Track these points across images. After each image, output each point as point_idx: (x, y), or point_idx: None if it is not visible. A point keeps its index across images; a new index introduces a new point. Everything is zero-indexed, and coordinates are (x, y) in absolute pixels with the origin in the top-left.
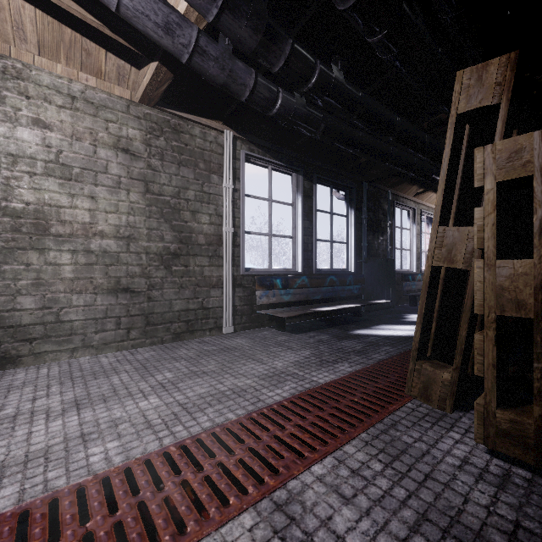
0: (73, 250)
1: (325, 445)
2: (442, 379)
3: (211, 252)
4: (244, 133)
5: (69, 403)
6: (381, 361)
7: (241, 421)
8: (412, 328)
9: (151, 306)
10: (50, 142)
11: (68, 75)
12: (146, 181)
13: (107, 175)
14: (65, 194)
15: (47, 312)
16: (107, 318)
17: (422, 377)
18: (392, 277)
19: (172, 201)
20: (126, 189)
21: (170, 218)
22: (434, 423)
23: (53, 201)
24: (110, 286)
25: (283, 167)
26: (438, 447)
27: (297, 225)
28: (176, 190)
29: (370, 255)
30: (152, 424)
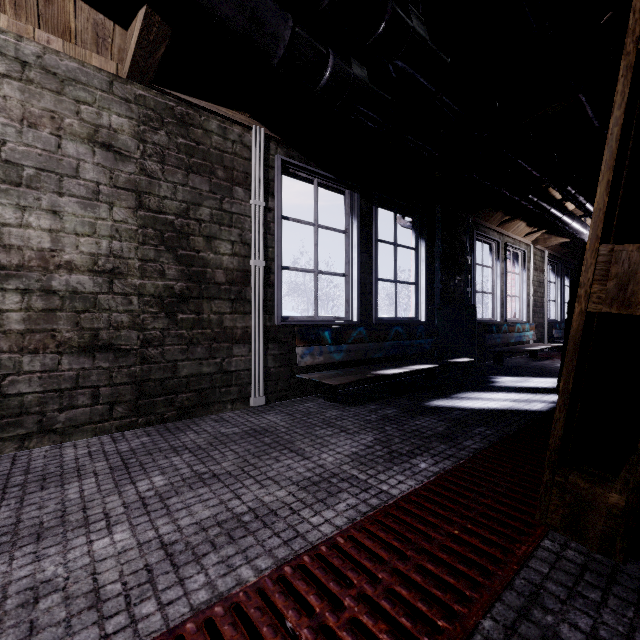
0: (23, 289)
1: None
2: (607, 505)
3: (234, 294)
4: (280, 131)
5: None
6: (478, 452)
7: (264, 586)
8: (507, 396)
9: (145, 371)
10: None
11: (18, 32)
12: (139, 192)
13: (77, 181)
14: (11, 206)
15: None
16: (79, 389)
17: (567, 496)
18: (472, 328)
19: (177, 221)
20: (108, 202)
21: (174, 246)
22: (604, 588)
23: None
24: (83, 342)
25: (333, 181)
26: None
27: (352, 259)
28: (183, 206)
29: (445, 299)
30: (102, 597)
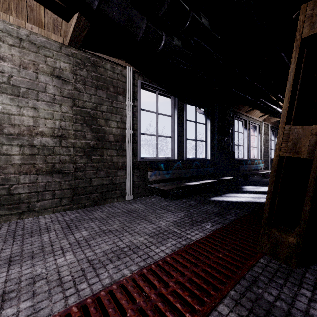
0: (20, 144)
1: (202, 305)
2: (288, 242)
3: (118, 146)
4: (140, 69)
5: (4, 260)
6: (233, 221)
7: (134, 277)
8: (249, 195)
9: (76, 183)
10: (3, 69)
11: (18, 24)
12: (74, 98)
13: (45, 93)
14: (15, 105)
15: (1, 188)
16: (46, 191)
17: (271, 239)
18: (233, 162)
19: (91, 112)
20: (59, 103)
21: (90, 124)
22: (285, 279)
23: (6, 110)
24: (48, 169)
25: (165, 92)
26: (296, 306)
27: (174, 129)
28: (94, 105)
29: (219, 148)
30: (63, 281)
